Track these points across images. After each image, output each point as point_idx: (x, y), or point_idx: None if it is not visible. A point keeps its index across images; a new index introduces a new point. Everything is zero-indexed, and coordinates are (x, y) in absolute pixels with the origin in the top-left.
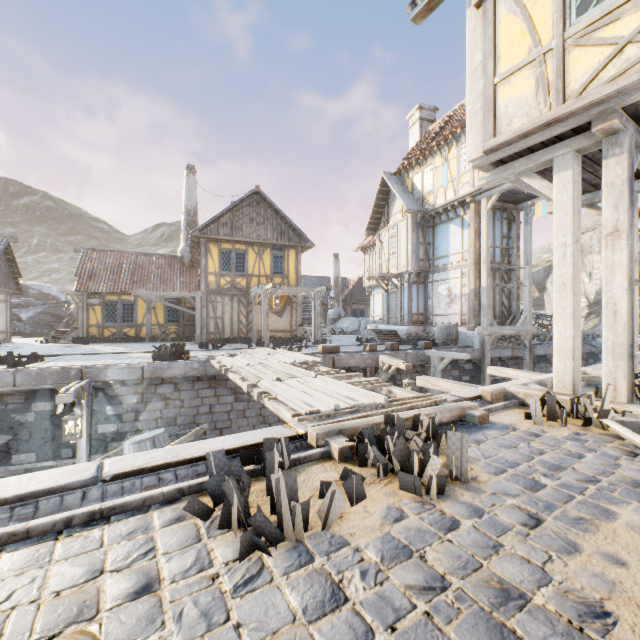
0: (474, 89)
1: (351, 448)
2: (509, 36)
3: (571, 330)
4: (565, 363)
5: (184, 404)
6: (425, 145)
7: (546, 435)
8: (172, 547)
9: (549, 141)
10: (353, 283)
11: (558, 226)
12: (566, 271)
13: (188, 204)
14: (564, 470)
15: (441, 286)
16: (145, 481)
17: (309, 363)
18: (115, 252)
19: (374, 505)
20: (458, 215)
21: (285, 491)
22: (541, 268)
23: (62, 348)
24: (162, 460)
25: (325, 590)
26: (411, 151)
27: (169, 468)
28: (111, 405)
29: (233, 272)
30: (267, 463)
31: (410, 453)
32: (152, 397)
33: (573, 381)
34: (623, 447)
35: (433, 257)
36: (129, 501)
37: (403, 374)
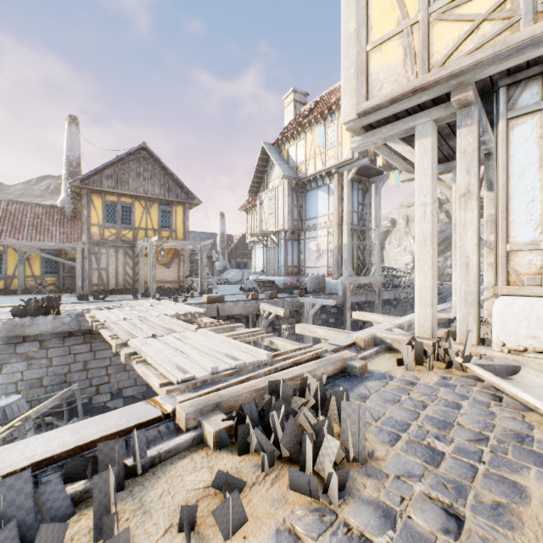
0: (349, 55)
1: (229, 429)
2: (380, 7)
3: (430, 280)
4: (425, 310)
5: (52, 363)
6: (299, 122)
7: (420, 382)
8: None
9: (412, 110)
10: (237, 239)
11: (419, 187)
12: (426, 228)
13: (70, 154)
14: (452, 427)
15: (312, 243)
16: None
17: (192, 314)
18: None
19: (258, 531)
20: (325, 183)
21: None
22: (382, 232)
23: None
24: None
25: None
26: (287, 126)
27: None
28: None
29: (119, 224)
30: (95, 492)
31: (300, 433)
32: (10, 358)
33: (432, 326)
34: (486, 390)
35: (305, 218)
36: None
37: (281, 319)
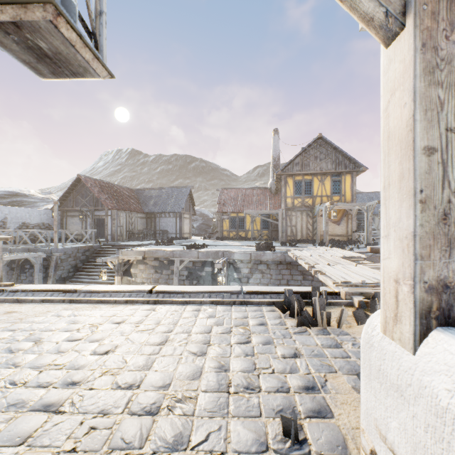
0: None
1: (366, 302)
2: None
3: None
4: None
5: (272, 277)
6: None
7: None
8: (270, 317)
9: None
10: None
11: None
12: None
13: (274, 154)
14: None
15: None
16: (258, 296)
17: (355, 258)
18: (235, 189)
19: None
20: None
21: (318, 304)
22: None
23: (212, 242)
24: (265, 290)
25: (332, 343)
26: None
27: (268, 294)
28: (236, 272)
29: (302, 195)
30: (312, 296)
31: None
32: (255, 271)
33: None
34: None
35: None
36: (253, 300)
37: None
